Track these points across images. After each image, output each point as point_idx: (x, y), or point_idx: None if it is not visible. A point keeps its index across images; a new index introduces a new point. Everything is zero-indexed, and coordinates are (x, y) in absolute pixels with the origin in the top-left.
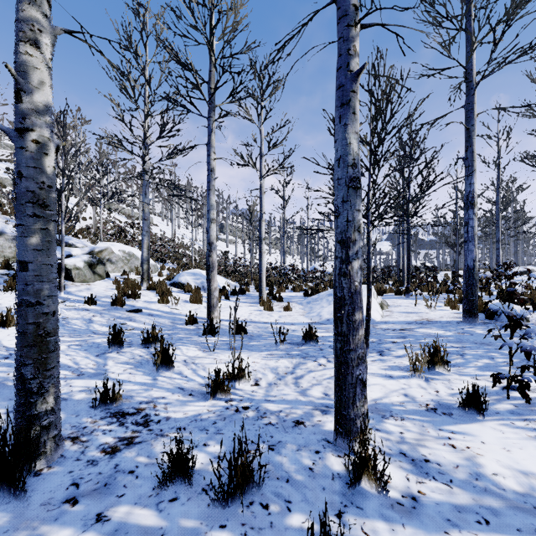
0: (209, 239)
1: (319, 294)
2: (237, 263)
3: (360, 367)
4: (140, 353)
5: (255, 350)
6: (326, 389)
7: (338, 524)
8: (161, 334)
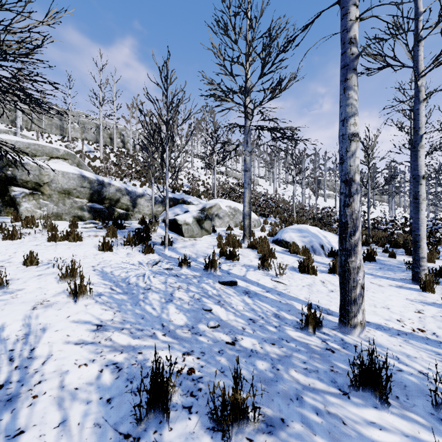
0: (346, 174)
1: None
2: None
3: None
4: None
5: None
6: None
7: None
8: (253, 402)
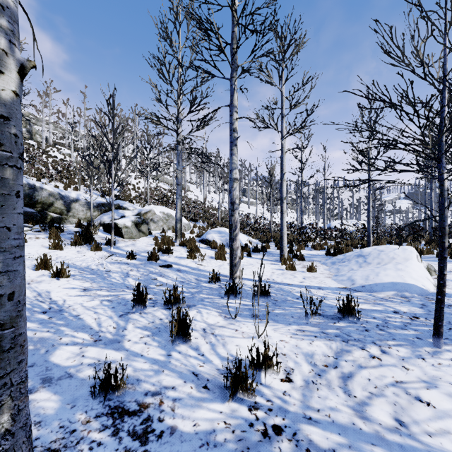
0: (232, 199)
1: (345, 254)
2: (257, 222)
3: None
4: (160, 316)
5: (282, 322)
6: (395, 408)
7: None
8: (182, 295)
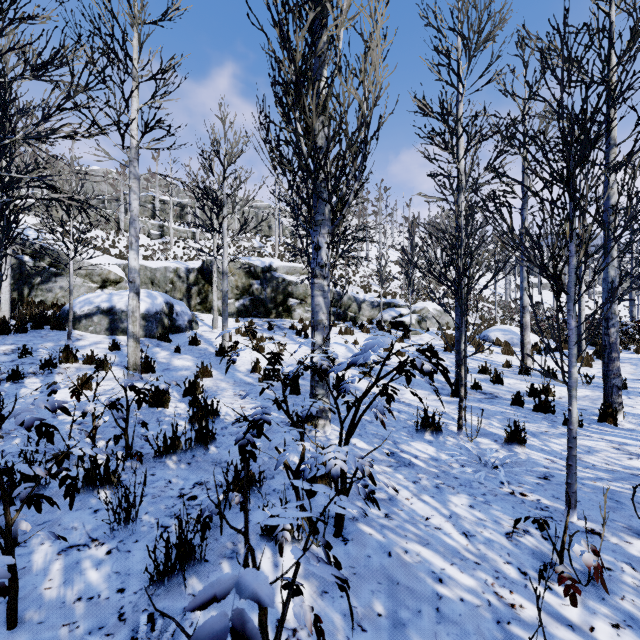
0: (522, 304)
1: None
2: (553, 317)
3: (615, 379)
4: (479, 376)
5: (563, 386)
6: None
7: (580, 412)
8: (490, 368)
